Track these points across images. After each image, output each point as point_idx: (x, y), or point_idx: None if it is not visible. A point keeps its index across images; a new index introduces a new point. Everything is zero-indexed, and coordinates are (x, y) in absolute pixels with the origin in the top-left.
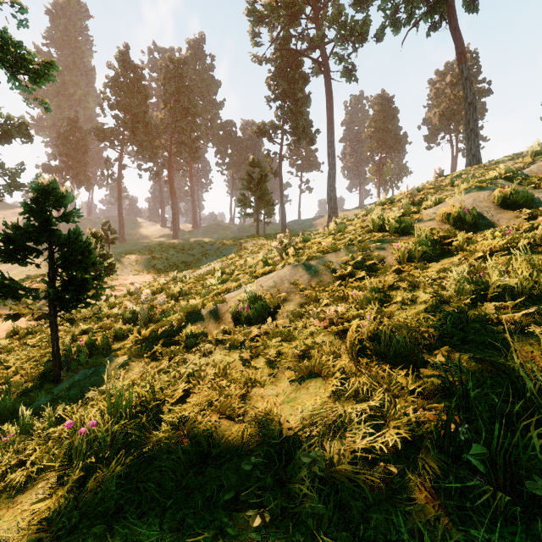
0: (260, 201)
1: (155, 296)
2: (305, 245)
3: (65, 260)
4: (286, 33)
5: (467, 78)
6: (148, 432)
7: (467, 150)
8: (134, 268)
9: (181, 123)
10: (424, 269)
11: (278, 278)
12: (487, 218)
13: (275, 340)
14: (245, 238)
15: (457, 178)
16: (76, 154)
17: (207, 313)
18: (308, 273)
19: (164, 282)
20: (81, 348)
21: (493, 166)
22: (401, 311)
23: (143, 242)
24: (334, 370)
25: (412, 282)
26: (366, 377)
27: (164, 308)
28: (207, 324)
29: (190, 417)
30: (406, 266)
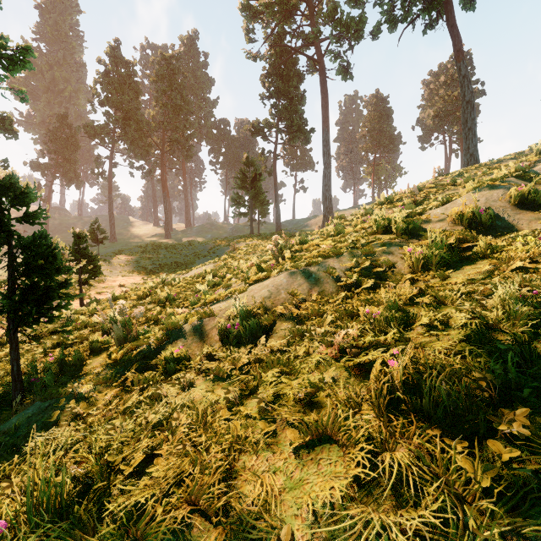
0: (254, 200)
1: (140, 302)
2: (302, 247)
3: (26, 266)
4: (281, 30)
5: (465, 76)
6: (86, 532)
7: (465, 149)
8: (123, 269)
9: (174, 120)
10: (444, 279)
11: (273, 287)
12: (504, 219)
13: (271, 374)
14: (238, 238)
15: (459, 177)
16: (66, 151)
17: (191, 329)
18: (308, 281)
19: (152, 285)
20: (50, 365)
21: (494, 165)
22: (432, 337)
23: (135, 242)
24: (356, 438)
25: (436, 297)
26: (405, 454)
27: (149, 316)
28: (191, 343)
29: (148, 511)
30: (421, 274)
